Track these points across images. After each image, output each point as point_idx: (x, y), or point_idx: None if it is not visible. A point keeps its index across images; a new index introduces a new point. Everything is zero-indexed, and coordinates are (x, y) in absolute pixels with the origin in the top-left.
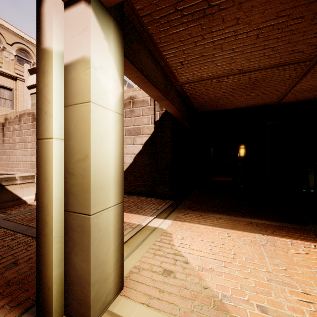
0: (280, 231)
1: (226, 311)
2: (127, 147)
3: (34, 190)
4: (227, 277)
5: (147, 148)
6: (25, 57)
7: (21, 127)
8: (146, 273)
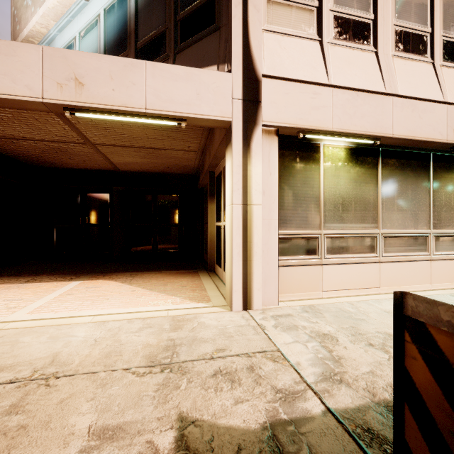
0: (49, 280)
1: None
2: None
3: None
4: None
5: None
6: None
7: None
8: None
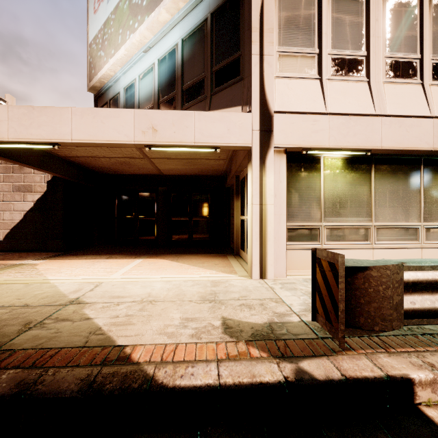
0: (121, 257)
1: (42, 275)
2: (15, 204)
3: None
4: (56, 270)
5: (39, 206)
6: None
7: None
8: (5, 274)
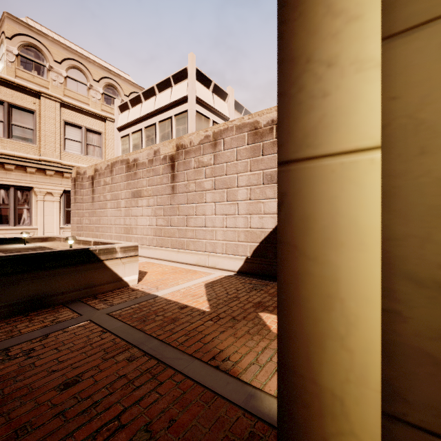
0: None
1: None
2: (265, 202)
3: (137, 268)
4: None
5: None
6: (112, 94)
7: (112, 180)
8: None
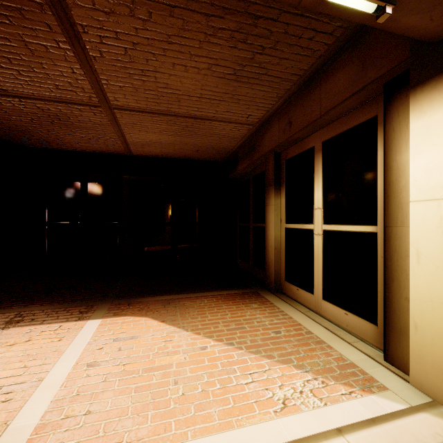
0: (44, 317)
1: None
2: None
3: None
4: None
5: None
6: None
7: None
8: None
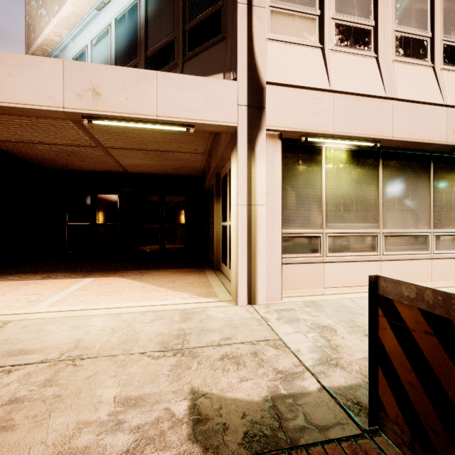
0: (63, 277)
1: None
2: None
3: None
4: None
5: None
6: None
7: None
8: None
